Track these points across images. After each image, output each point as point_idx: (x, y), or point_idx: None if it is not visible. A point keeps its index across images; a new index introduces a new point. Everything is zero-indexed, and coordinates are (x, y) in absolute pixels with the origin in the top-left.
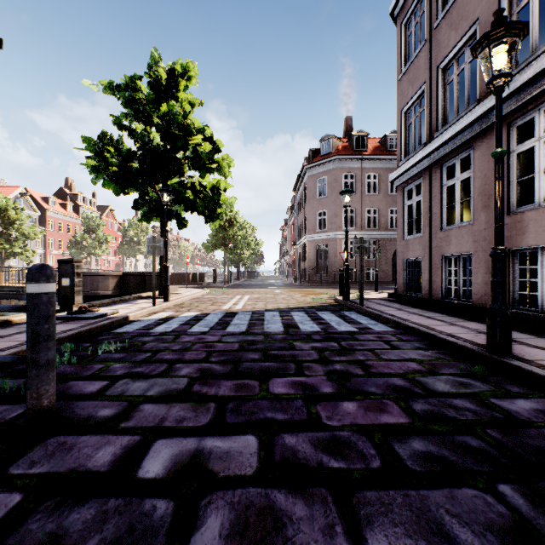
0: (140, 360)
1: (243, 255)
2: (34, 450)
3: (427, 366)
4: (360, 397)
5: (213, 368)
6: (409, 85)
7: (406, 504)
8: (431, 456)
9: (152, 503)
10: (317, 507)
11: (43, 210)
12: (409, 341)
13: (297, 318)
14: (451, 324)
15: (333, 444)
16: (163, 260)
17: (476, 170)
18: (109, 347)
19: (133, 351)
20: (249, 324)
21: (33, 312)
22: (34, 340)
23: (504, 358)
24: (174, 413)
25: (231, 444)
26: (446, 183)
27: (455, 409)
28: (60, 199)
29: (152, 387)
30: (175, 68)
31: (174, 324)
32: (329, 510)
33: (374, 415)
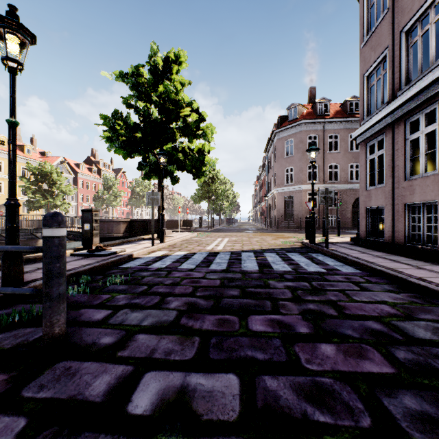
0: (138, 292)
1: (223, 205)
2: (45, 373)
3: (401, 310)
4: (337, 339)
5: (198, 302)
6: (371, 51)
7: None
8: (428, 417)
9: None
10: None
11: (76, 173)
12: (377, 283)
13: (270, 259)
14: (418, 267)
15: (315, 391)
16: (160, 209)
17: None
18: (115, 279)
19: (134, 284)
20: (228, 263)
21: (47, 253)
22: (48, 276)
23: None
24: (163, 345)
25: (213, 383)
26: (410, 137)
27: None
28: (88, 165)
29: (147, 318)
30: (169, 56)
31: (168, 261)
32: None
33: (354, 361)
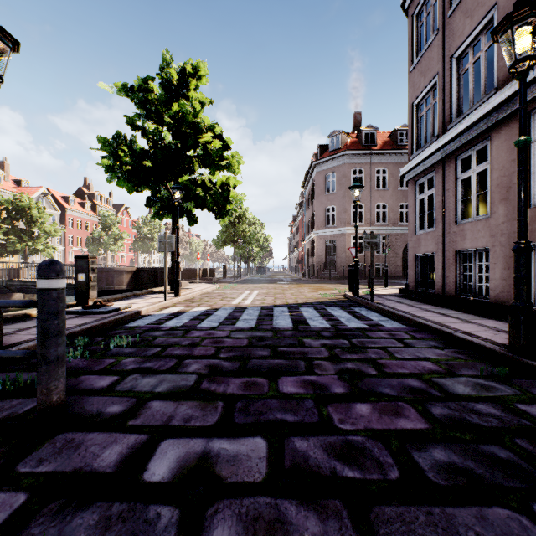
0: (150, 355)
1: (252, 250)
2: (42, 446)
3: (443, 366)
4: (374, 398)
5: (221, 364)
6: (421, 77)
7: (430, 523)
8: (455, 467)
9: (156, 510)
10: (331, 523)
11: (63, 209)
12: (423, 339)
13: (306, 314)
14: (467, 321)
15: (346, 450)
16: (174, 256)
17: (493, 162)
18: (121, 341)
19: (143, 345)
20: (257, 320)
21: (43, 308)
22: (44, 335)
23: (529, 360)
24: (181, 411)
25: (239, 447)
26: (461, 176)
27: (477, 414)
28: (79, 198)
29: (161, 384)
30: (186, 68)
31: (185, 318)
32: (345, 527)
33: (389, 419)
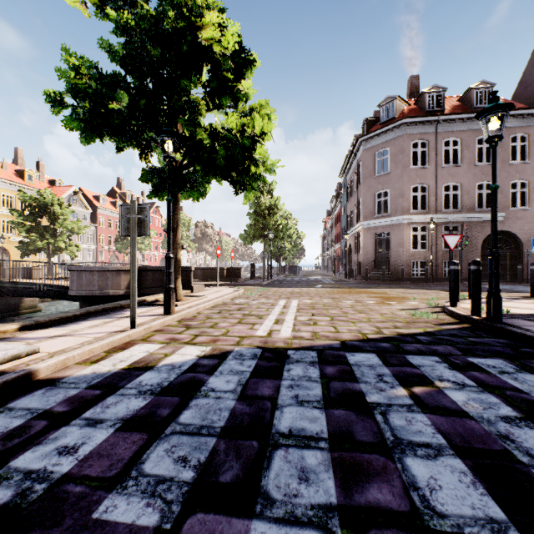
0: None
1: (283, 247)
2: None
3: None
4: None
5: None
6: None
7: None
8: None
9: None
10: None
11: (94, 208)
12: None
13: (464, 401)
14: None
15: None
16: (174, 249)
17: None
18: None
19: None
20: (334, 447)
21: None
22: None
23: None
24: None
25: None
26: None
27: None
28: (111, 198)
29: None
30: None
31: (112, 415)
32: None
33: None
